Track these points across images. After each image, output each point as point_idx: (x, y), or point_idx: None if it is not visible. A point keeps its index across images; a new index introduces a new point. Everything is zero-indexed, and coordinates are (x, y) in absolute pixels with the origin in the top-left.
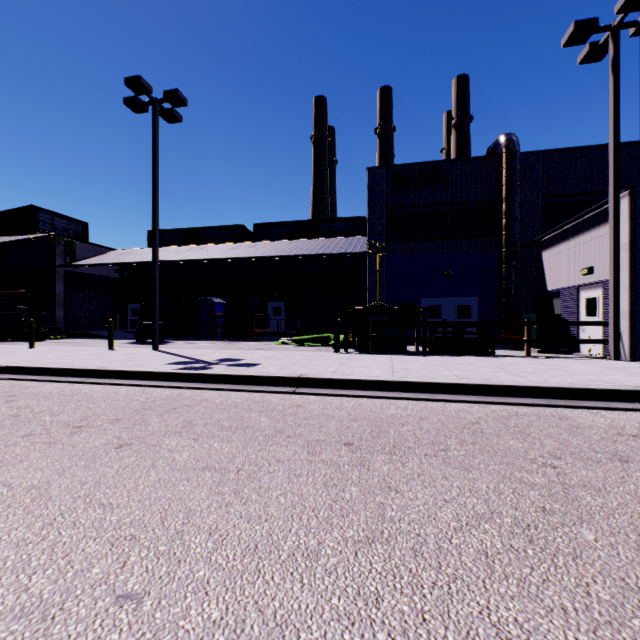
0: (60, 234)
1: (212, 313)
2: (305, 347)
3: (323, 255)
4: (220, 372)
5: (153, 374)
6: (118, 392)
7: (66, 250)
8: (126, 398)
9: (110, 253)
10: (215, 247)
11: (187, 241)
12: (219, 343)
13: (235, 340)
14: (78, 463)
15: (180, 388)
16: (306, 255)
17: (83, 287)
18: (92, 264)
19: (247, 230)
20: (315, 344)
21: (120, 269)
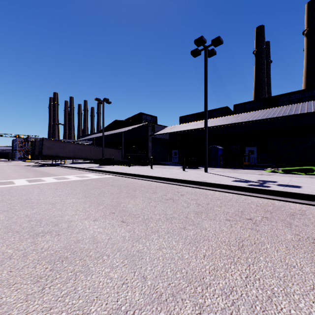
0: (150, 122)
1: (216, 154)
2: (293, 175)
3: (295, 115)
4: (287, 190)
5: (236, 187)
6: (227, 196)
7: (152, 128)
8: (239, 201)
9: (166, 128)
10: (214, 120)
11: (197, 119)
12: (227, 169)
13: (232, 168)
14: (312, 256)
15: (262, 198)
16: (281, 116)
17: (157, 143)
18: (162, 133)
19: (229, 109)
20: (300, 173)
21: (176, 134)
